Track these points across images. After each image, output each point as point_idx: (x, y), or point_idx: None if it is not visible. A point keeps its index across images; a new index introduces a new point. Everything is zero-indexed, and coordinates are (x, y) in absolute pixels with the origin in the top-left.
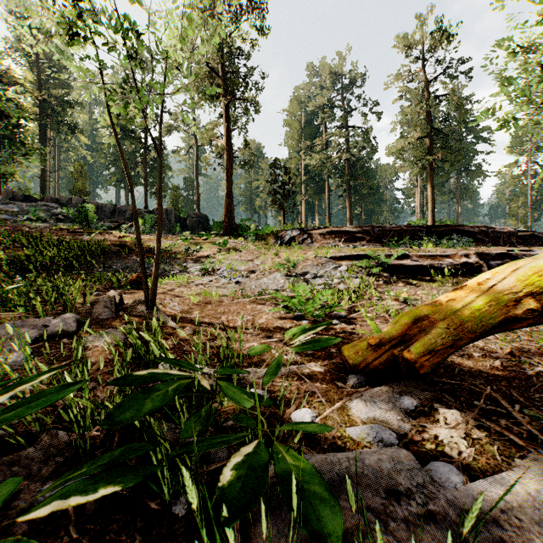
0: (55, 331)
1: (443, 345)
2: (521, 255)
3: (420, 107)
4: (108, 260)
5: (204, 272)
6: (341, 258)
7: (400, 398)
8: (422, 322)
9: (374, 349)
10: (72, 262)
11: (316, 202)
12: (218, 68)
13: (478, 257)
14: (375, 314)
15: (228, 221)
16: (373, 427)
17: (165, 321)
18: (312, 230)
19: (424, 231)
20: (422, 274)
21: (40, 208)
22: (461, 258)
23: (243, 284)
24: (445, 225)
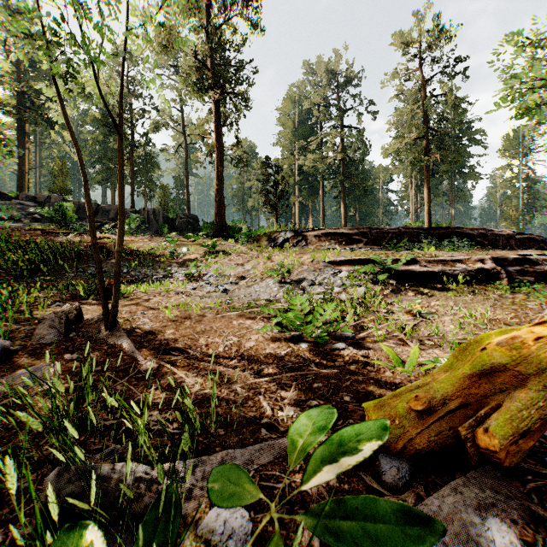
0: None
1: (539, 419)
2: (541, 261)
3: (417, 106)
4: (83, 263)
5: (188, 278)
6: (341, 263)
7: (482, 524)
8: (497, 376)
9: (419, 416)
10: (40, 266)
11: (310, 203)
12: (208, 60)
13: (494, 262)
14: (386, 331)
15: (218, 221)
16: None
17: (125, 346)
18: (307, 232)
19: (423, 233)
20: (432, 281)
21: (14, 206)
22: (476, 263)
23: (230, 293)
24: (444, 227)
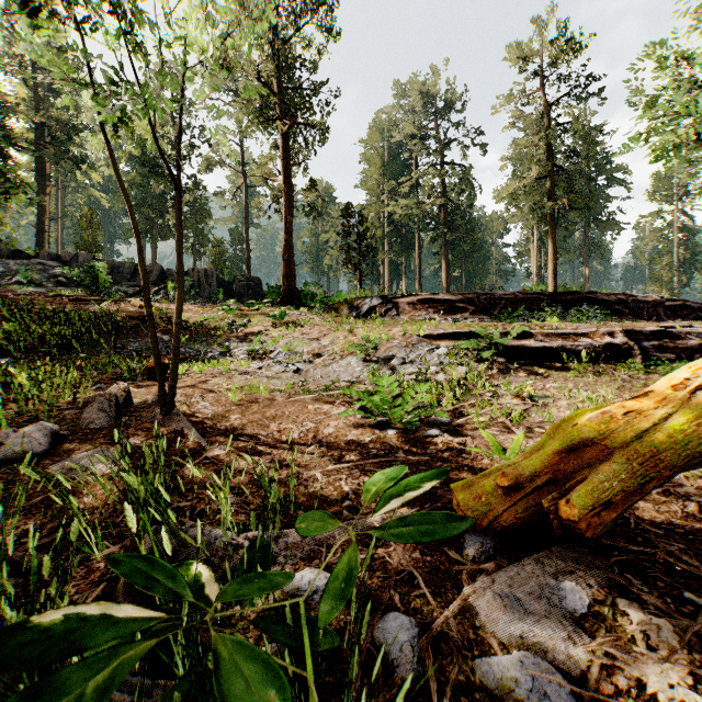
0: (12, 453)
1: (622, 491)
2: (684, 334)
3: (538, 137)
4: (122, 338)
5: (252, 355)
6: (439, 337)
7: (557, 586)
8: (585, 451)
9: (506, 493)
10: (71, 341)
11: (403, 261)
12: (274, 83)
13: (627, 336)
14: (489, 417)
15: (287, 285)
16: (524, 662)
17: (186, 432)
18: (398, 298)
19: (545, 299)
20: (550, 359)
21: (34, 267)
22: (604, 337)
23: (304, 373)
24: (573, 292)
